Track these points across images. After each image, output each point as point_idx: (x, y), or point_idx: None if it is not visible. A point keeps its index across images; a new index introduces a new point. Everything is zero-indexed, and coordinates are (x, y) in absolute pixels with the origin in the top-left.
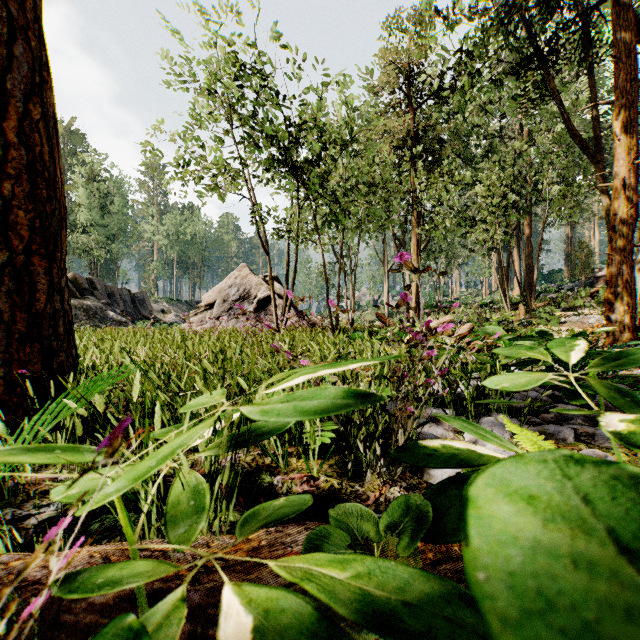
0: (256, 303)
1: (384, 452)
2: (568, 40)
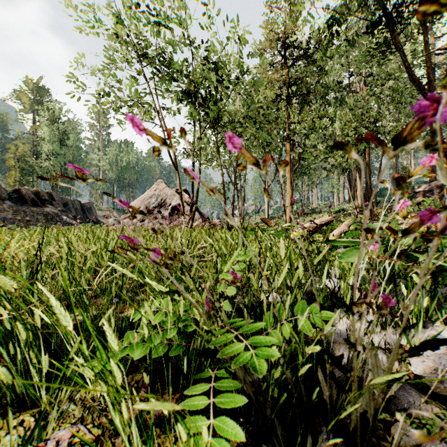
0: (170, 209)
1: (334, 442)
2: (411, 4)
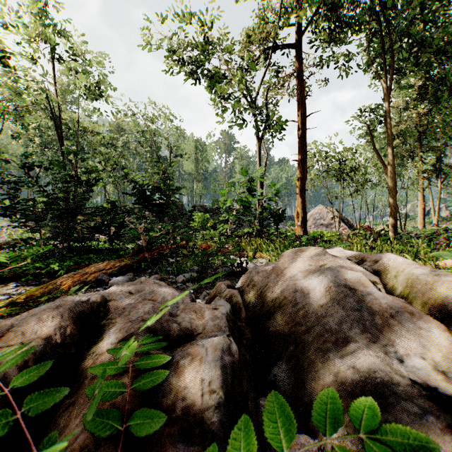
0: (327, 220)
1: None
2: None
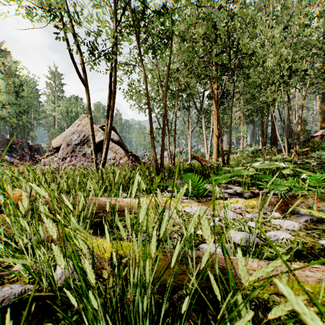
0: None
1: None
2: None
